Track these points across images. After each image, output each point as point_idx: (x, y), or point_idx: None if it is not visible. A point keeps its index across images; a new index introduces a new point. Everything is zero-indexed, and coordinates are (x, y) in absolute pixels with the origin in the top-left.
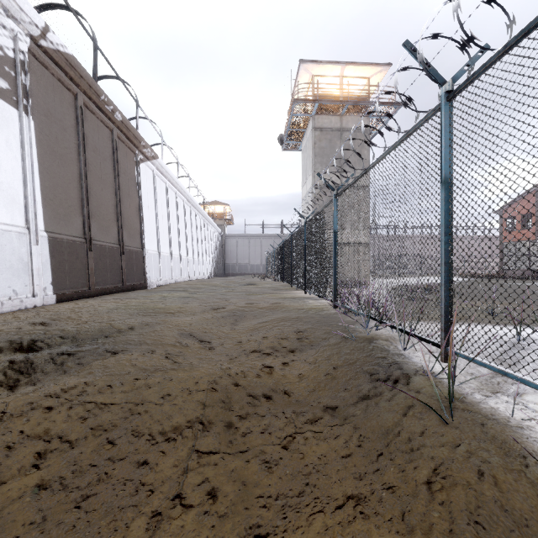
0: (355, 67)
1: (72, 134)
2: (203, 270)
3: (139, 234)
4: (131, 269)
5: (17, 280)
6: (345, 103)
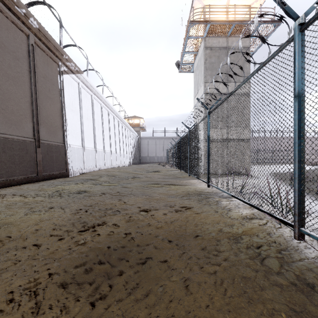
0: None
1: None
2: (123, 160)
3: (61, 131)
4: (50, 160)
5: None
6: (232, 23)
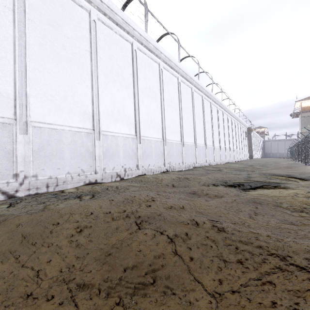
0: None
1: (248, 136)
2: (259, 155)
3: (251, 148)
4: (251, 155)
5: (248, 156)
6: None
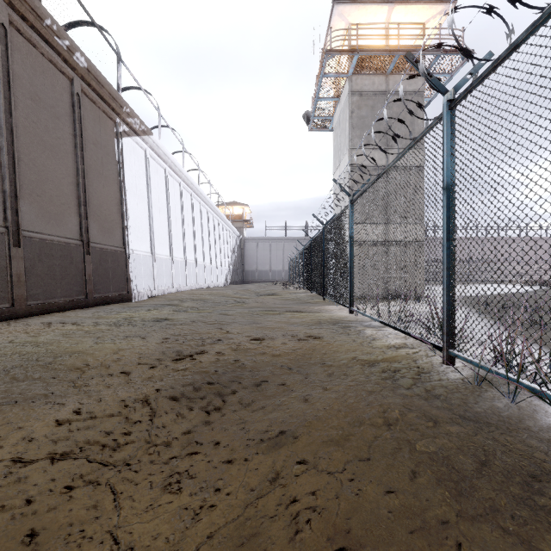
0: (406, 7)
1: None
2: (216, 276)
3: (119, 229)
4: (104, 275)
5: None
6: (394, 53)
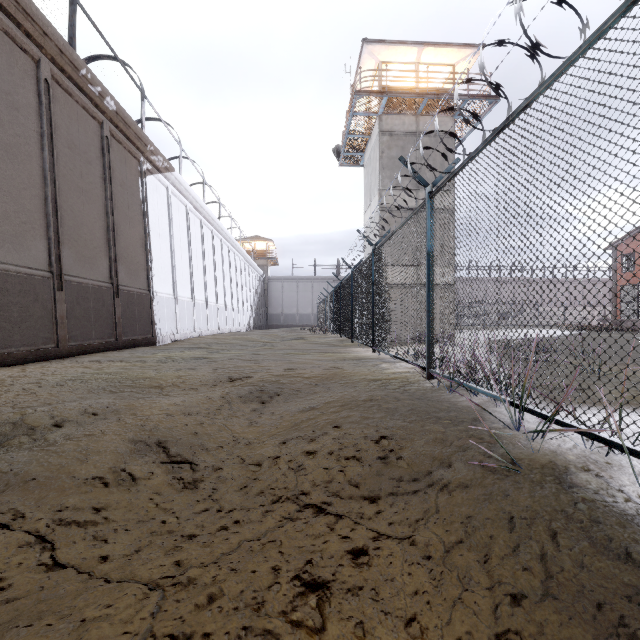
0: (436, 50)
1: (30, 117)
2: (238, 320)
3: (144, 271)
4: (131, 318)
5: None
6: (423, 97)
